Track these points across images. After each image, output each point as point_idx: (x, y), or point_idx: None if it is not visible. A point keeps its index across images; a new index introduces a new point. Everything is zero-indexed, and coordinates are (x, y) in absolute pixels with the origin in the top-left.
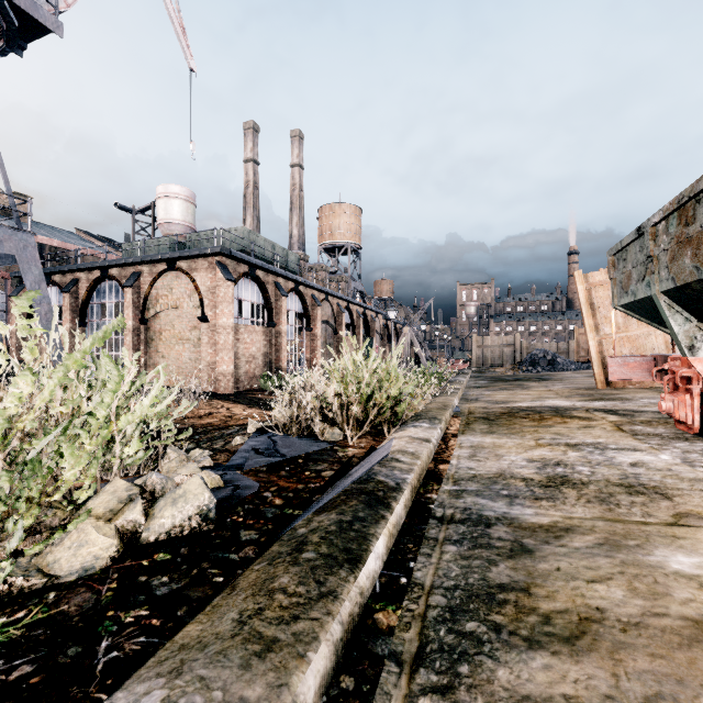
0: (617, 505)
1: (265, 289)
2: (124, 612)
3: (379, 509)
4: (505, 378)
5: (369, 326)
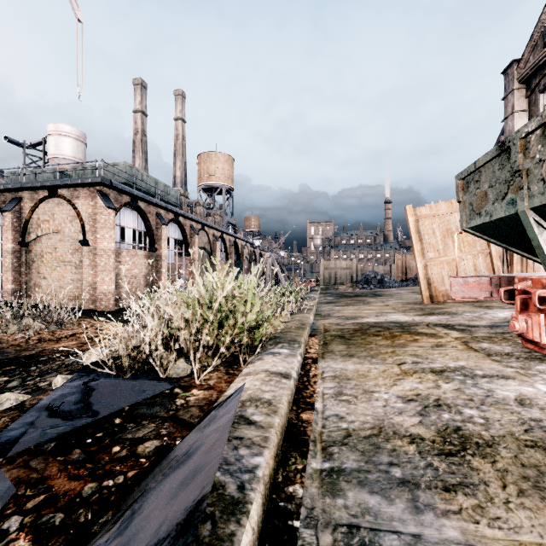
0: None
1: (146, 218)
2: None
3: None
4: (348, 294)
5: (240, 253)
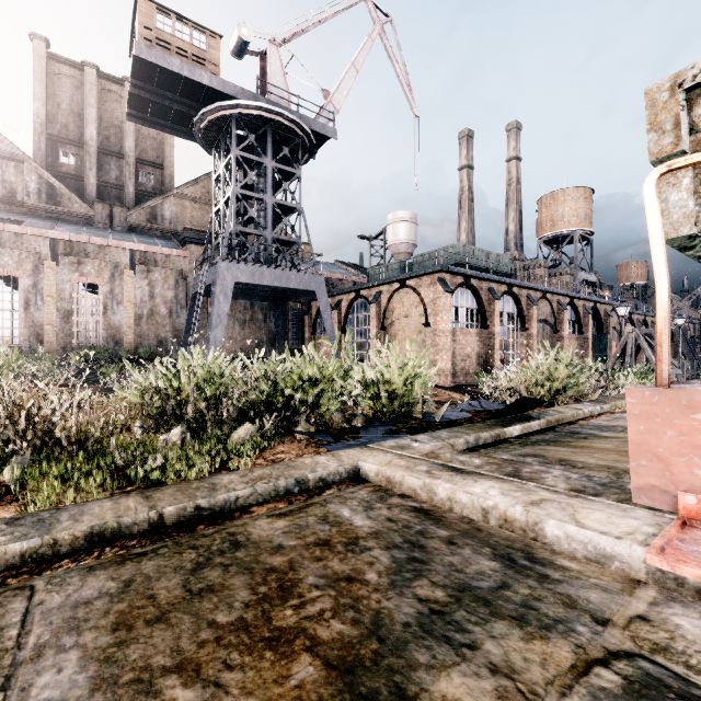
0: None
1: (478, 295)
2: (431, 429)
3: (522, 421)
4: None
5: (602, 322)
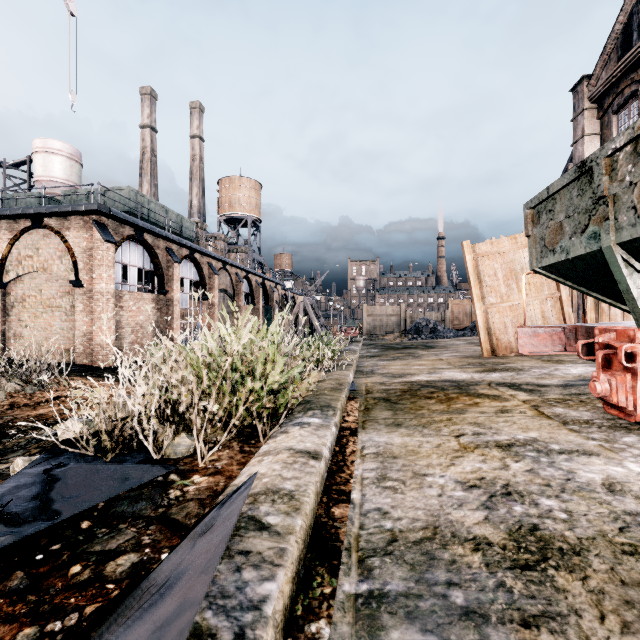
0: None
1: (154, 254)
2: None
3: None
4: (395, 346)
5: (268, 296)
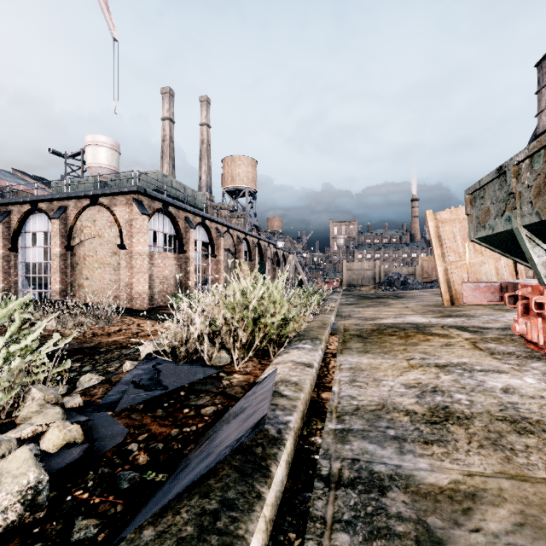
0: (513, 452)
1: (176, 222)
2: None
3: (255, 480)
4: (370, 296)
5: (263, 253)
